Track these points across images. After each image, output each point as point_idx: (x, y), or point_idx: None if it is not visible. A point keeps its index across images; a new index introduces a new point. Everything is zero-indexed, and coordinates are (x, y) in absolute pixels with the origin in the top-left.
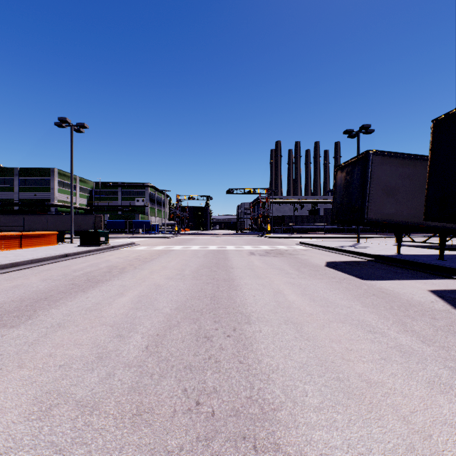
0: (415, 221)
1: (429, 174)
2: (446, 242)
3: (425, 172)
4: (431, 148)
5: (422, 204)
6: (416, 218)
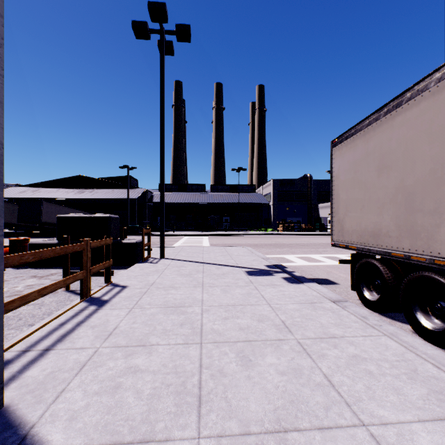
0: (10, 222)
1: (19, 211)
2: (5, 231)
3: (12, 207)
4: (19, 205)
5: (11, 217)
6: (10, 221)
